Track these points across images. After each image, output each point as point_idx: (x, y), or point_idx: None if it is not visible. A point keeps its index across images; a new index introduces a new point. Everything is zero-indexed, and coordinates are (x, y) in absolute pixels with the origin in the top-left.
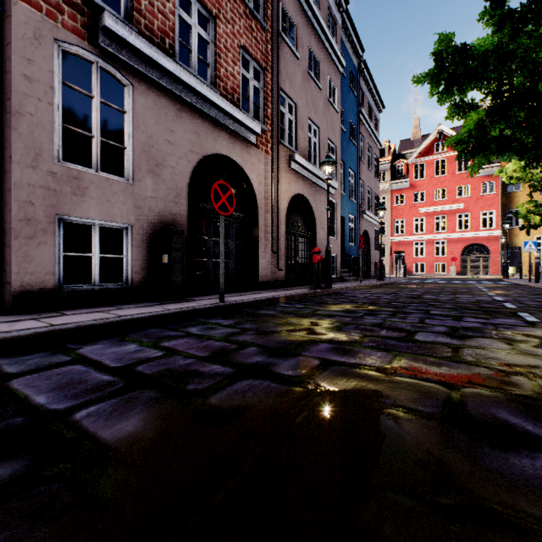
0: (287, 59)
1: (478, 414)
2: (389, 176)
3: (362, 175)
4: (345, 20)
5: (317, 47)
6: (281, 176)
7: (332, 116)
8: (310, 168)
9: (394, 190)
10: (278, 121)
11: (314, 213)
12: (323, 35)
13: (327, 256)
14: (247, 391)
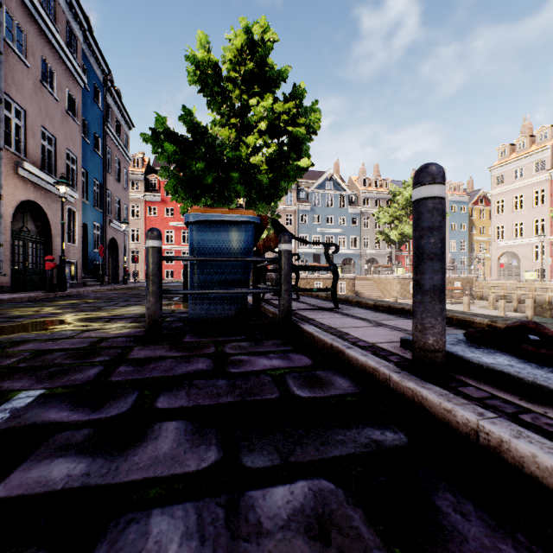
0: (14, 65)
1: (97, 317)
2: (144, 187)
3: (109, 186)
4: (89, 38)
5: (53, 59)
6: (6, 181)
7: (72, 128)
8: (44, 177)
9: (148, 201)
10: (1, 126)
11: (50, 220)
12: (60, 49)
13: (62, 263)
14: (1, 324)
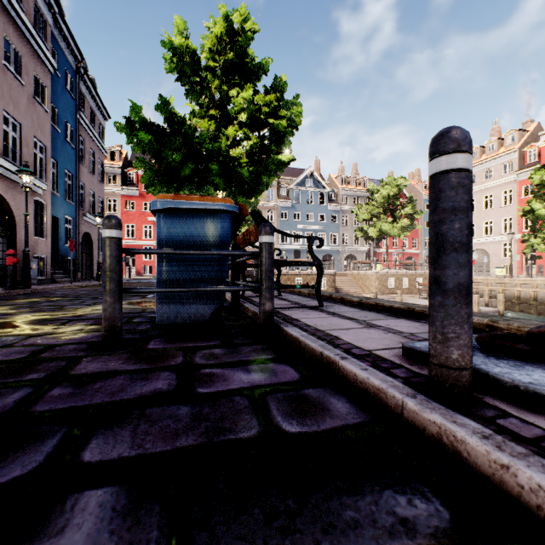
0: None
1: (54, 319)
2: (121, 181)
3: (82, 178)
4: (60, 21)
5: (18, 39)
6: None
7: (40, 114)
8: (7, 166)
9: (125, 195)
10: None
11: (14, 212)
12: (26, 30)
13: (25, 258)
14: None
